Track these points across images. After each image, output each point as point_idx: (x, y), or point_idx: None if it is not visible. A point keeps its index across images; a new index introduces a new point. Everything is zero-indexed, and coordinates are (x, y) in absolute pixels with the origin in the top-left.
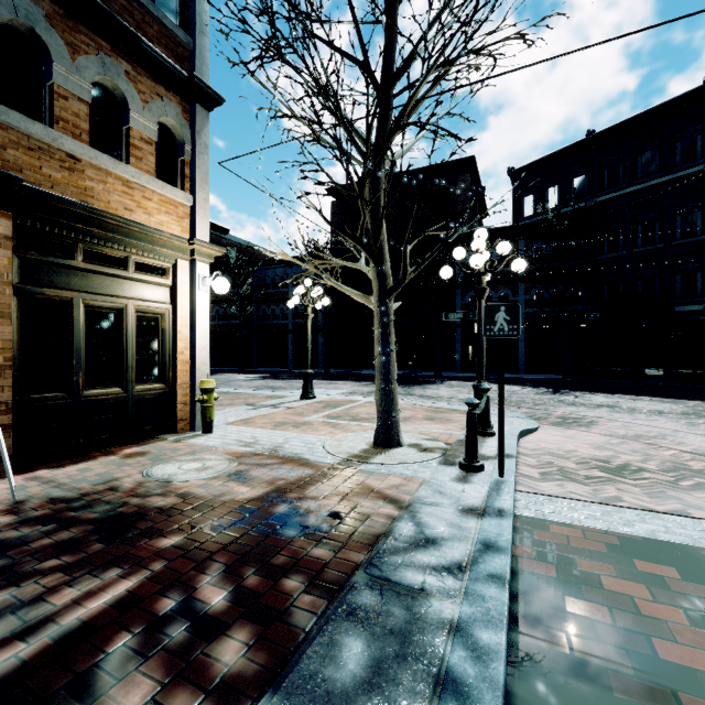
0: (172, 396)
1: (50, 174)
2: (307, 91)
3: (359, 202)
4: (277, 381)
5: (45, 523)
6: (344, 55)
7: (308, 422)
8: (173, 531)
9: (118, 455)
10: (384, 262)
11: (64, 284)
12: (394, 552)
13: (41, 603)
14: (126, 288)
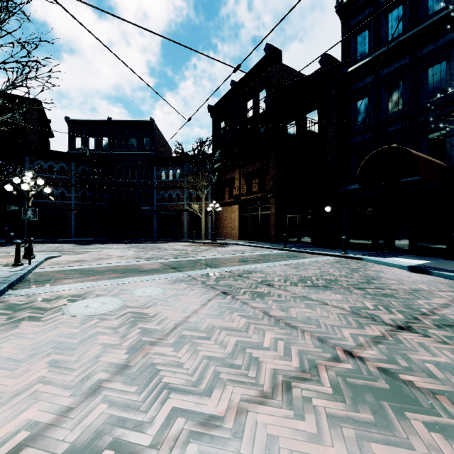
0: None
1: None
2: None
3: None
4: None
5: None
6: None
7: None
8: None
9: None
10: None
11: None
12: None
13: None
14: None
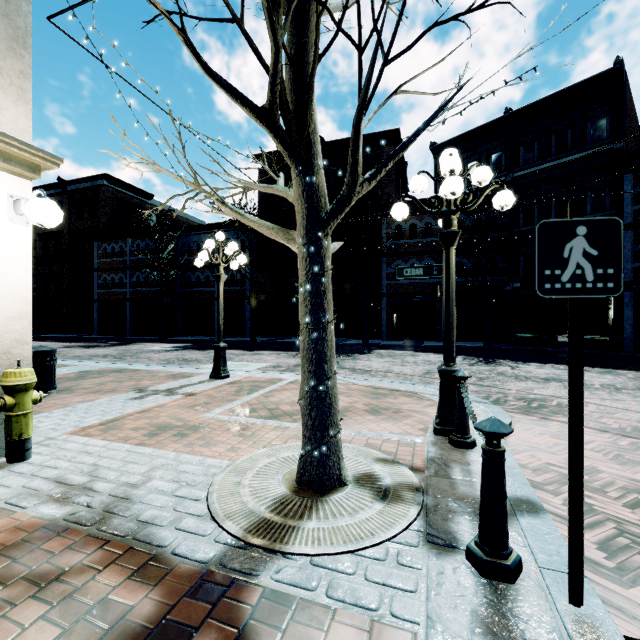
0: None
1: None
2: None
3: None
4: (195, 352)
5: None
6: None
7: (206, 422)
8: None
9: None
10: (316, 170)
11: None
12: None
13: None
14: None
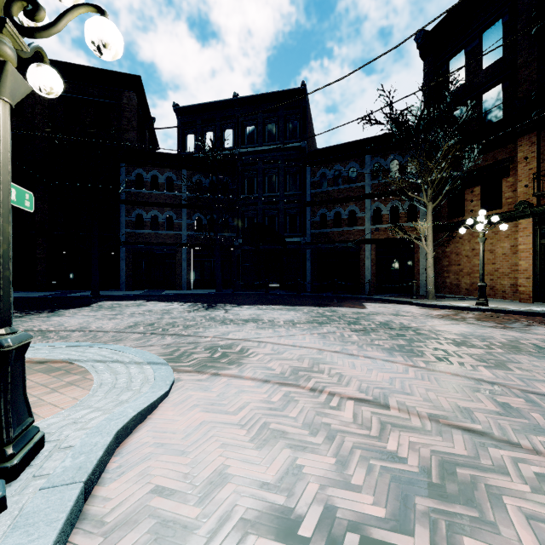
0: None
1: None
2: None
3: None
4: None
5: None
6: None
7: None
8: None
9: None
10: None
11: None
12: None
13: None
14: None
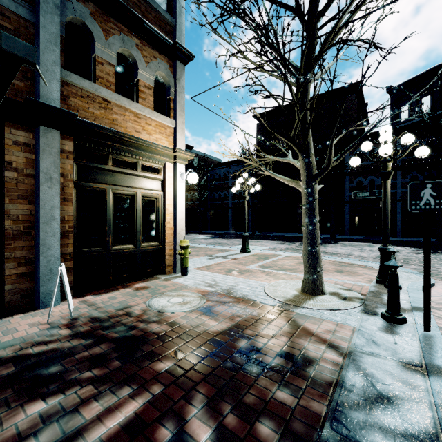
0: (163, 250)
1: (93, 112)
2: (256, 31)
3: (295, 108)
4: (223, 239)
5: (87, 338)
6: (279, 5)
7: (249, 270)
8: (166, 356)
9: (131, 288)
10: (310, 155)
11: (101, 180)
12: (353, 406)
13: (77, 412)
14: (136, 181)
